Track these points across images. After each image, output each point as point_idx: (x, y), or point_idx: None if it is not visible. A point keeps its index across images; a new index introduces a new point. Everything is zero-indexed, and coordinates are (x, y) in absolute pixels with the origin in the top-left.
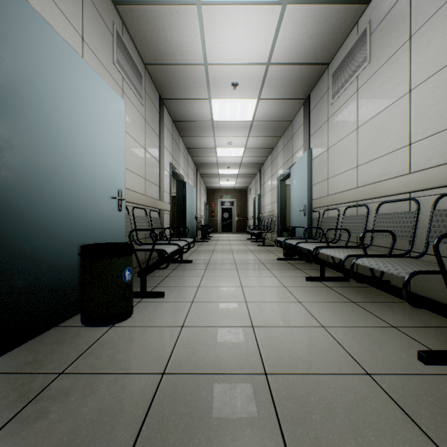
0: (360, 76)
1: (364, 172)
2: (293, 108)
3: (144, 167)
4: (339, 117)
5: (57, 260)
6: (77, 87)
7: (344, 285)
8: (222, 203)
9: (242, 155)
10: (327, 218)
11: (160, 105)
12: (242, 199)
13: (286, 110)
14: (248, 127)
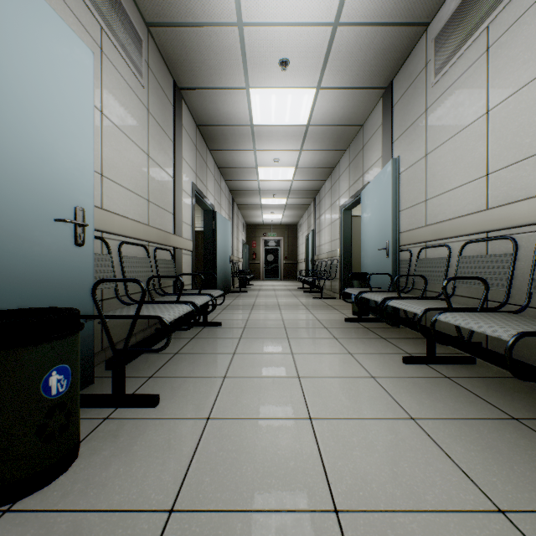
0: (493, 24)
1: (503, 182)
2: (366, 104)
3: (147, 183)
4: (449, 102)
5: None
6: None
7: (472, 372)
8: (265, 243)
9: (292, 178)
10: (427, 260)
11: (175, 96)
12: (291, 237)
13: (356, 107)
14: (301, 135)
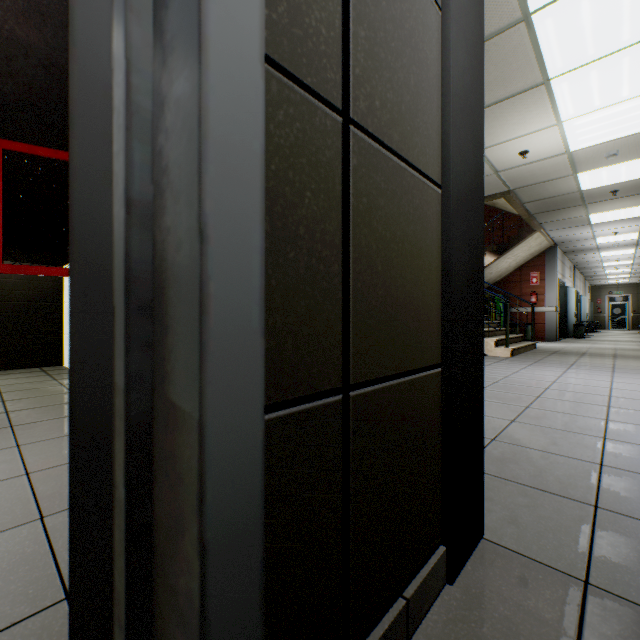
0: None
1: None
2: None
3: None
4: None
5: (570, 326)
6: (571, 294)
7: None
8: (610, 299)
9: (629, 270)
10: None
11: (573, 270)
12: (639, 294)
13: None
14: (629, 264)
